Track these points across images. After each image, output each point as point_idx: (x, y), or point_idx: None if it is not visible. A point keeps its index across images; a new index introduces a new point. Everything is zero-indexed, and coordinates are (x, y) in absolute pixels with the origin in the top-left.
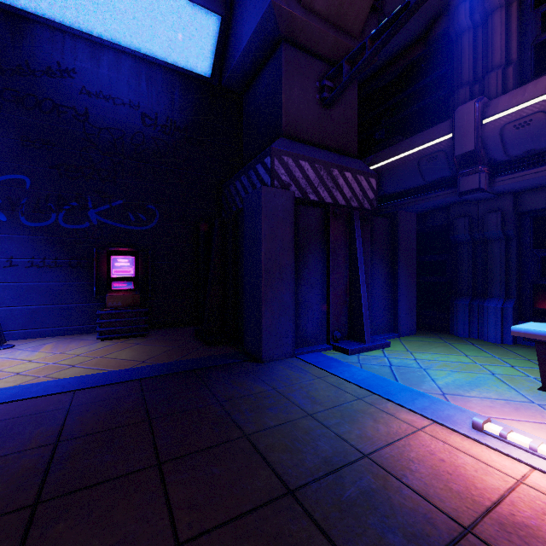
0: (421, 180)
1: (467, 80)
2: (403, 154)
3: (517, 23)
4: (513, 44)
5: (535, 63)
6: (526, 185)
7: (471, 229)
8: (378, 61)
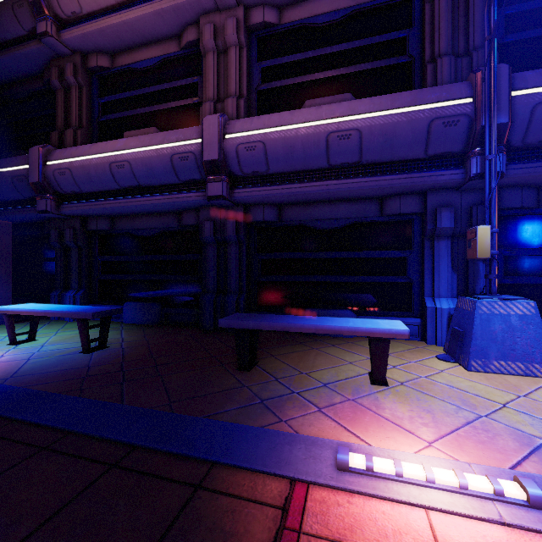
0: (20, 195)
1: (60, 127)
2: (4, 170)
3: (87, 102)
4: (84, 115)
5: (100, 133)
6: (80, 213)
7: (61, 239)
8: (6, 75)
